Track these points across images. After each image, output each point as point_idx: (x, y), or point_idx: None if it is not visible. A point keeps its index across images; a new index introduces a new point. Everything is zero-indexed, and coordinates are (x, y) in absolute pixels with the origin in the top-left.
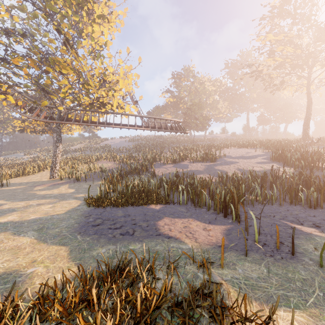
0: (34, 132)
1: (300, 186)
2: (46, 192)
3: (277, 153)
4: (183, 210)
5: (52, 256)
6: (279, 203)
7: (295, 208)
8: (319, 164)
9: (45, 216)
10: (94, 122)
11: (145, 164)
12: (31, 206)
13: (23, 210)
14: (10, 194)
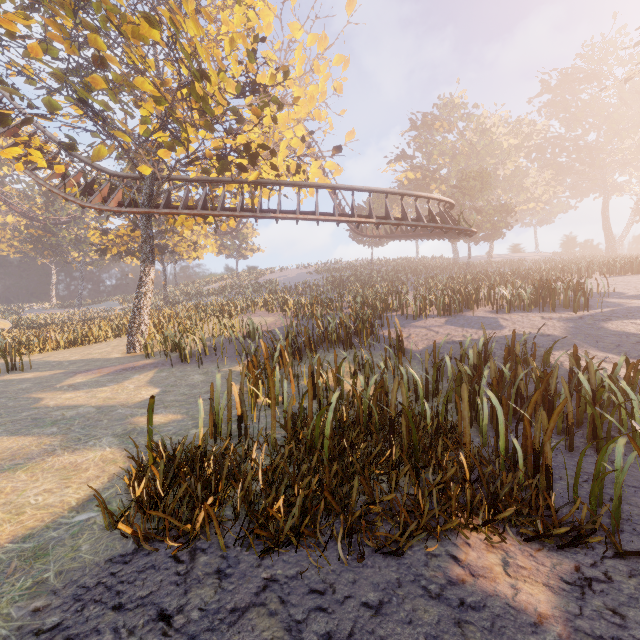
0: (126, 255)
1: None
2: (75, 396)
3: None
4: None
5: None
6: None
7: None
8: None
9: None
10: (231, 209)
11: (363, 316)
12: None
13: None
14: None
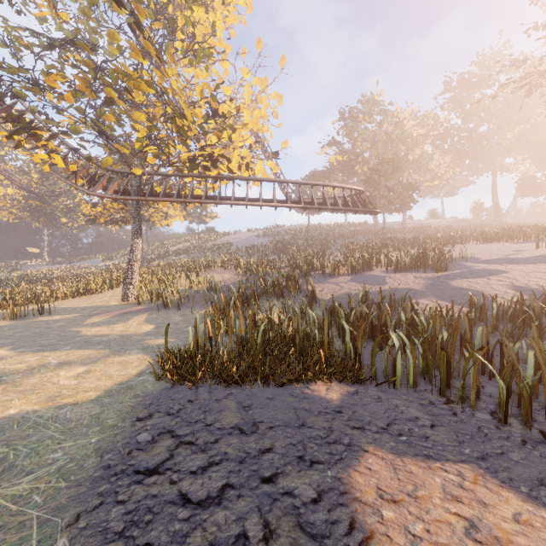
0: (110, 223)
1: None
2: (101, 329)
3: None
4: (414, 413)
5: None
6: None
7: None
8: None
9: (43, 407)
10: (198, 196)
11: (293, 275)
12: (43, 368)
13: (15, 381)
14: (36, 333)
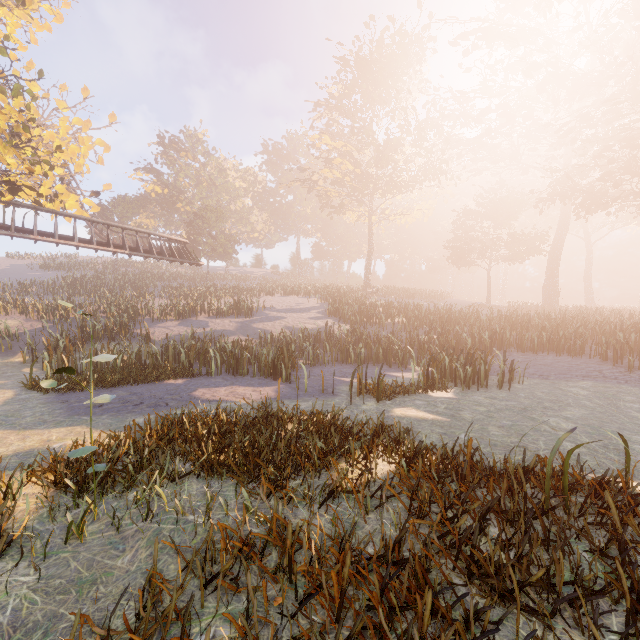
0: None
1: (351, 343)
2: None
3: (333, 305)
4: (219, 381)
5: (70, 434)
6: (331, 365)
7: (346, 367)
8: (373, 319)
9: None
10: None
11: (120, 320)
12: None
13: None
14: None
